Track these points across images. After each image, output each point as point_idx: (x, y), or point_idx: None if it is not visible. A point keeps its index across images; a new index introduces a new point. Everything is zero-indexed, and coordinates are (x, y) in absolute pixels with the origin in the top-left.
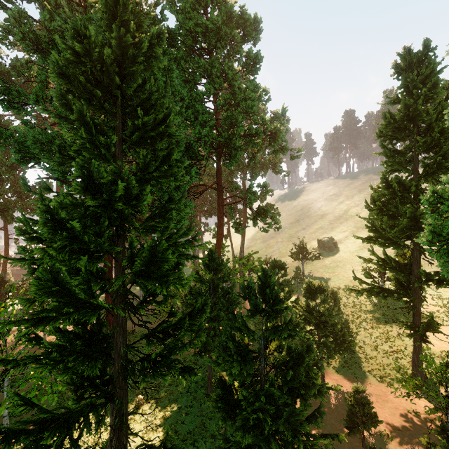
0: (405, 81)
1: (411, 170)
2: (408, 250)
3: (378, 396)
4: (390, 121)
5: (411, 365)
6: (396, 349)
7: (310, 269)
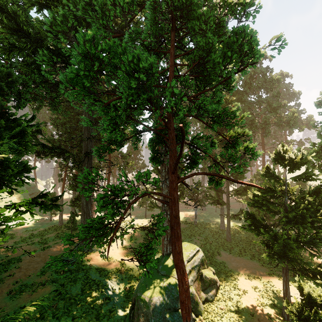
0: None
1: None
2: None
3: None
4: None
5: None
6: None
7: None
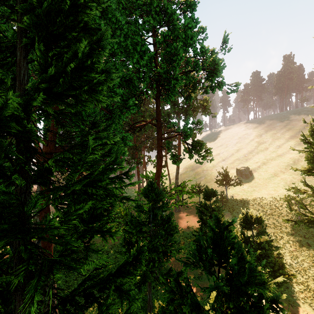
0: None
1: None
2: None
3: None
4: None
5: None
6: None
7: (231, 193)
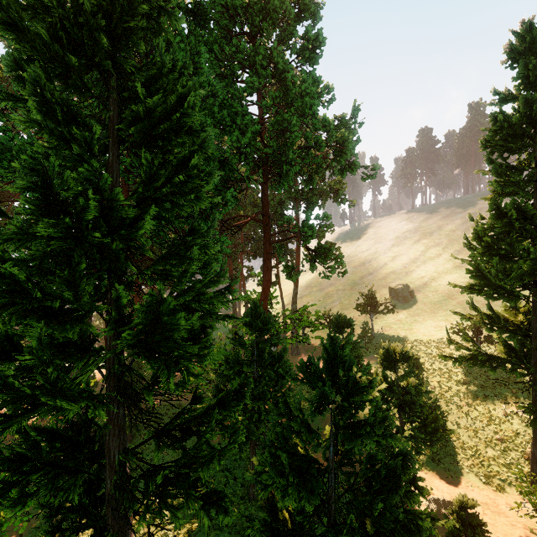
0: (524, 69)
1: (531, 193)
2: (526, 303)
3: (485, 506)
4: (503, 124)
5: (527, 459)
6: (503, 436)
7: (380, 325)
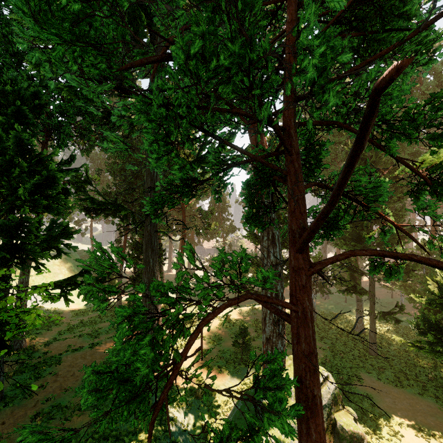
0: None
1: None
2: None
3: None
4: None
5: None
6: None
7: None
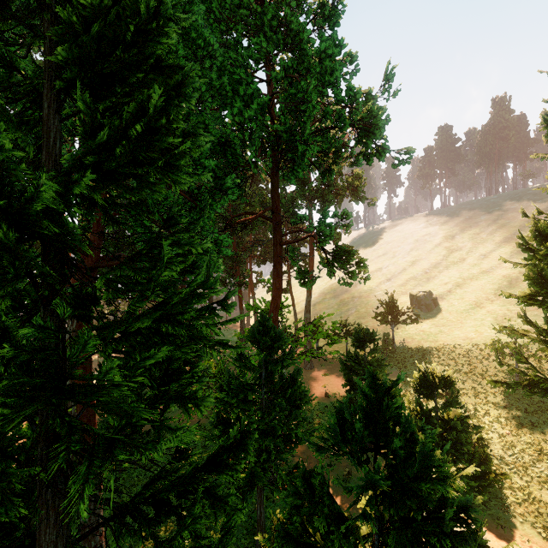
0: None
1: None
2: None
3: None
4: None
5: None
6: None
7: (401, 336)
